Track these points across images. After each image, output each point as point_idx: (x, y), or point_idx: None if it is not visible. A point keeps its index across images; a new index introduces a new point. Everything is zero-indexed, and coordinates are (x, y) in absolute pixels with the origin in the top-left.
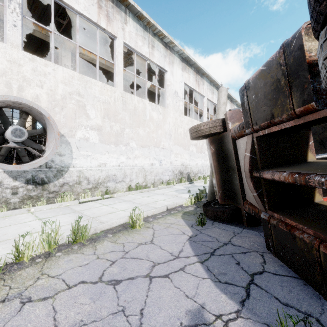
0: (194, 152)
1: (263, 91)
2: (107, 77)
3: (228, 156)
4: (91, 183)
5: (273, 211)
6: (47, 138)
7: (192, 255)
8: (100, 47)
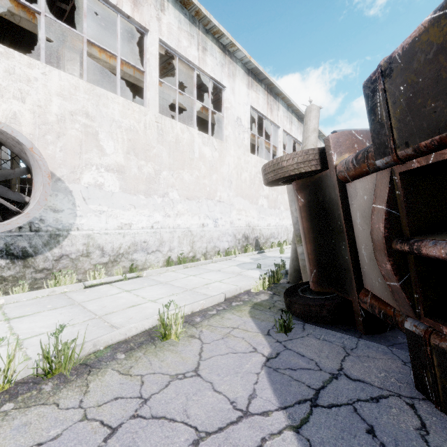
0: (265, 206)
1: (435, 68)
2: (138, 98)
3: (328, 212)
4: (107, 255)
5: (436, 319)
6: (33, 184)
7: (275, 407)
8: (127, 52)
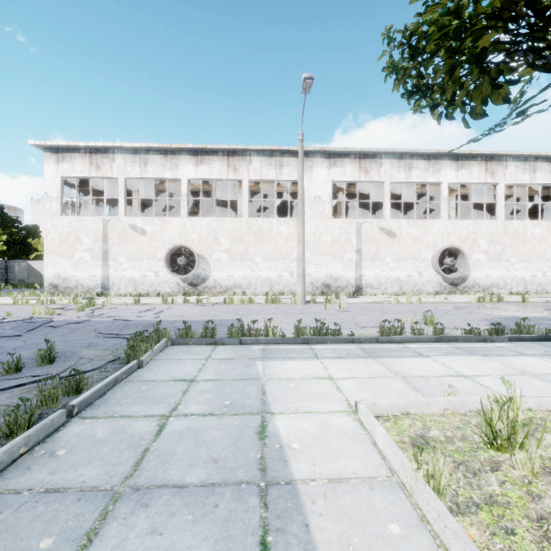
0: None
1: None
2: None
3: None
4: (480, 288)
5: None
6: (456, 261)
7: None
8: None
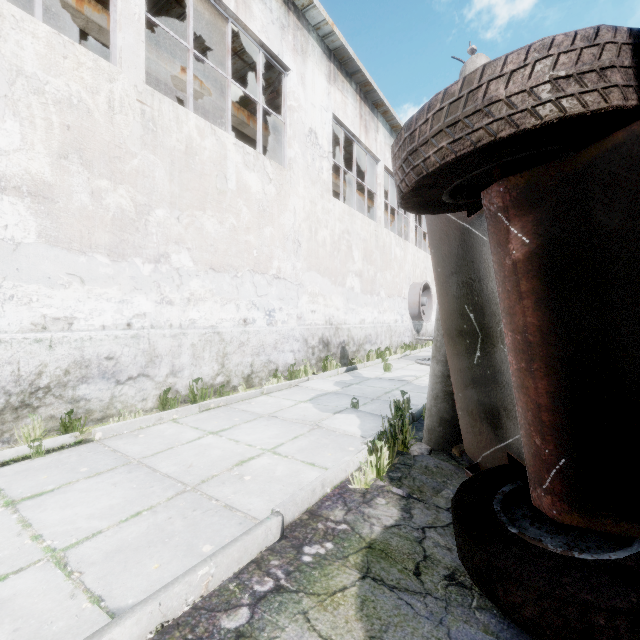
0: (357, 290)
1: None
2: None
3: None
4: None
5: None
6: None
7: None
8: None
